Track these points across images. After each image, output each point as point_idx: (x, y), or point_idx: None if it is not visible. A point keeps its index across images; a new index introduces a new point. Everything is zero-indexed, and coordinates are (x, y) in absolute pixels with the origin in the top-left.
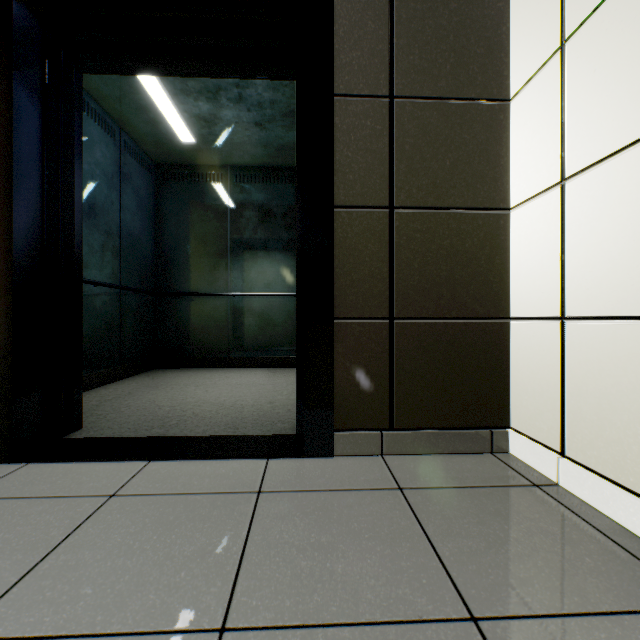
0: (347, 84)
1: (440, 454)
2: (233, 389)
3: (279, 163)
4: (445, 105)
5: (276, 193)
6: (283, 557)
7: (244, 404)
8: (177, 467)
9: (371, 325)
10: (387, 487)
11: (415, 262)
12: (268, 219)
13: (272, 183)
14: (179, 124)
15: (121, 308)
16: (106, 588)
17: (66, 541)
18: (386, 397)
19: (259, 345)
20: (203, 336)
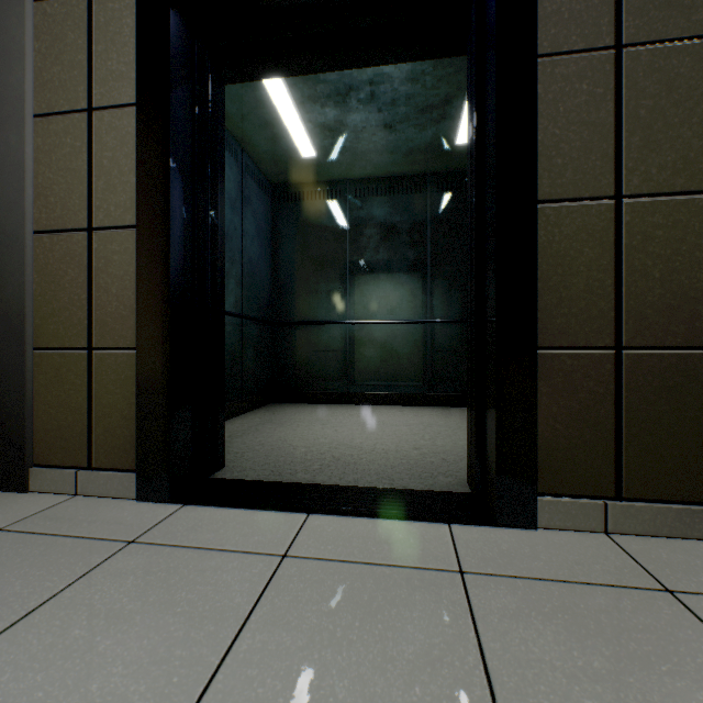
0: (553, 39)
1: (697, 540)
2: (364, 429)
3: (404, 171)
4: (702, 46)
5: (400, 206)
6: (549, 686)
7: (385, 449)
8: (343, 525)
9: (588, 357)
10: (645, 586)
11: (655, 270)
12: (391, 236)
13: (396, 195)
14: (302, 137)
15: (242, 338)
16: (326, 695)
17: (255, 613)
18: (610, 454)
19: (381, 379)
20: (320, 369)
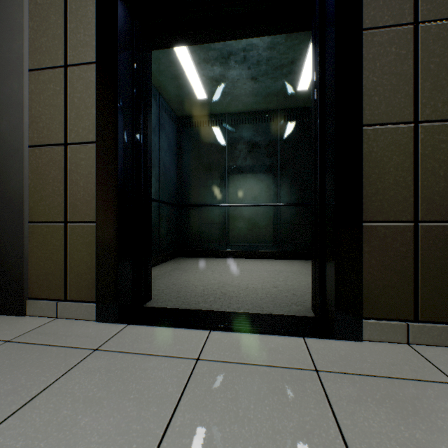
0: (372, 18)
1: None
2: (239, 274)
3: (263, 108)
4: None
5: (260, 130)
6: None
7: (255, 287)
8: (233, 338)
9: (395, 227)
10: (441, 380)
11: (440, 170)
12: (254, 150)
13: (257, 123)
14: (198, 85)
15: (159, 215)
16: None
17: (182, 399)
18: (410, 292)
19: (248, 242)
20: (208, 235)
